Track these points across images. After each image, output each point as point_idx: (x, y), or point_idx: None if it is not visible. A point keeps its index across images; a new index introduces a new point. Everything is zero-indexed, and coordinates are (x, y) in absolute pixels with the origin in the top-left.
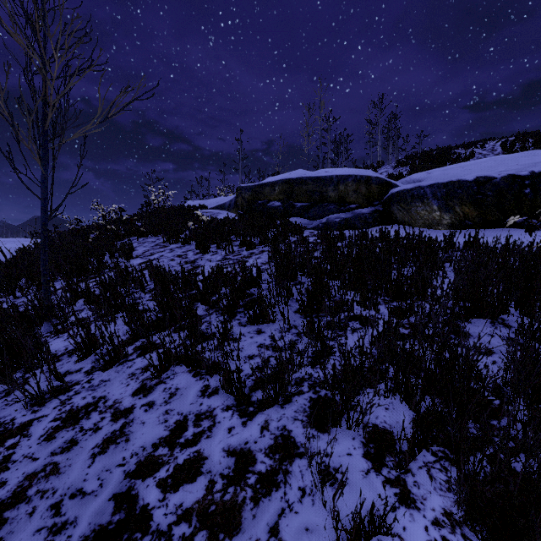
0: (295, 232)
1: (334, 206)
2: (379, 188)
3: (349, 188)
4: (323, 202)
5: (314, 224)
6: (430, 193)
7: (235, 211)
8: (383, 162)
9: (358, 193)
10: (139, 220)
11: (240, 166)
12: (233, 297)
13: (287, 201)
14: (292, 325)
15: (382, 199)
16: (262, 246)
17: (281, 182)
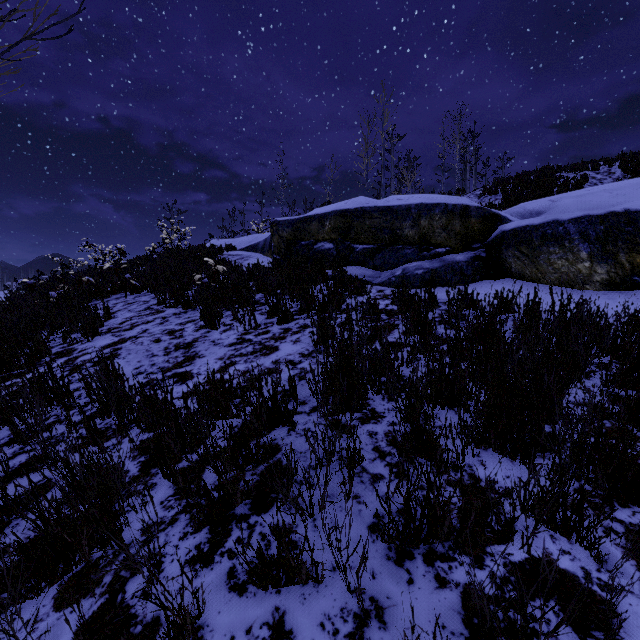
0: (355, 290)
1: (412, 250)
2: (482, 223)
3: (436, 224)
4: (395, 244)
5: (384, 277)
6: (576, 231)
7: (270, 255)
8: (464, 190)
9: (450, 231)
10: (127, 269)
11: (282, 195)
12: (223, 486)
13: (343, 242)
14: (369, 596)
15: (486, 239)
16: (304, 316)
17: (334, 214)
